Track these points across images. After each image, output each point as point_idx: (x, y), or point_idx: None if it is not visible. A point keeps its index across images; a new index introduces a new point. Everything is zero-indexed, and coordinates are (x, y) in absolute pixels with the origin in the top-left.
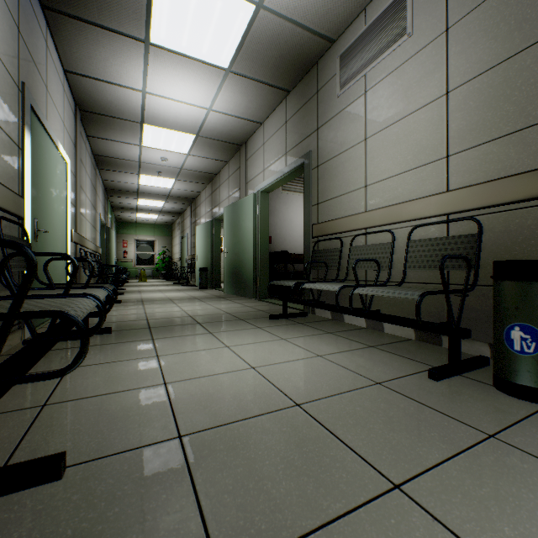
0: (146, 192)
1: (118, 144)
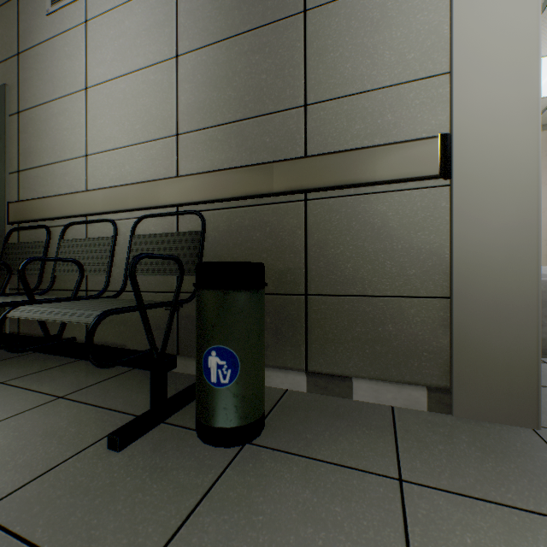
0: None
1: None
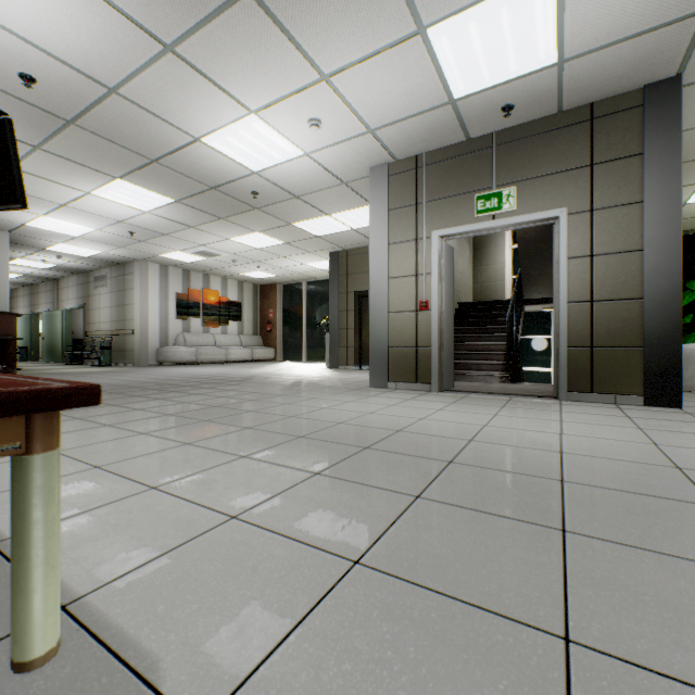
0: None
1: None
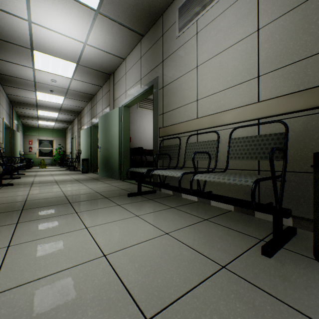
0: (43, 106)
1: (14, 65)
